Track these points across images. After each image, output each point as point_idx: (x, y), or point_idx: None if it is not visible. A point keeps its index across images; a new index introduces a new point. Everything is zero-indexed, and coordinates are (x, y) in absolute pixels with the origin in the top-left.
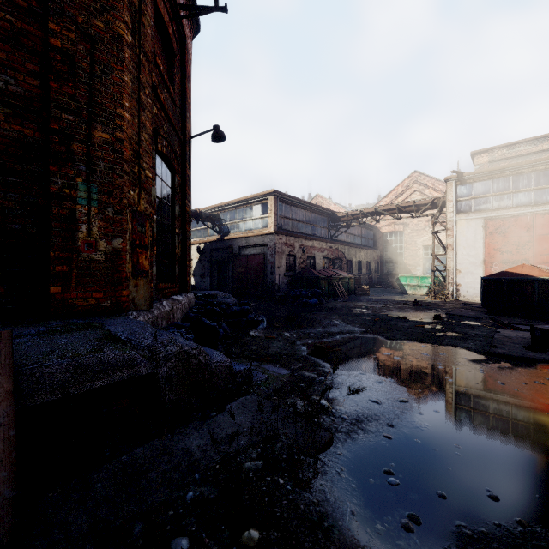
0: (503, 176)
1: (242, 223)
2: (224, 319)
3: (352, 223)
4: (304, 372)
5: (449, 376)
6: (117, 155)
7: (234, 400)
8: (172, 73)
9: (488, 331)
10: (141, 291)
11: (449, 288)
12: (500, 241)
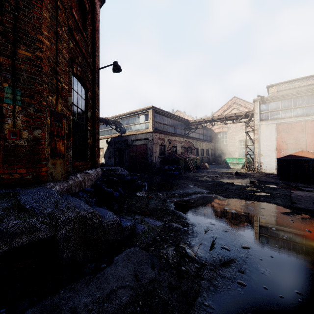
0: (287, 98)
1: (133, 126)
2: (120, 185)
3: (198, 126)
4: (172, 223)
5: (271, 225)
6: (38, 69)
7: (121, 251)
8: (86, 25)
9: (285, 192)
10: (59, 167)
11: (255, 165)
12: (286, 137)
